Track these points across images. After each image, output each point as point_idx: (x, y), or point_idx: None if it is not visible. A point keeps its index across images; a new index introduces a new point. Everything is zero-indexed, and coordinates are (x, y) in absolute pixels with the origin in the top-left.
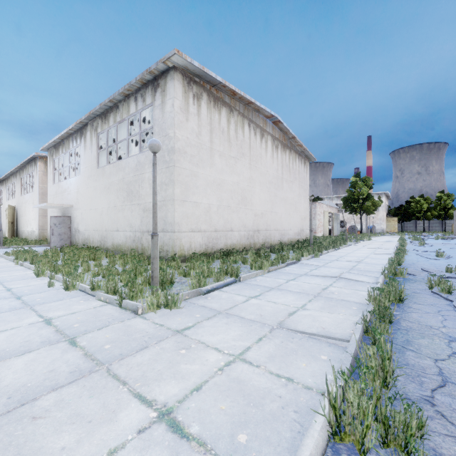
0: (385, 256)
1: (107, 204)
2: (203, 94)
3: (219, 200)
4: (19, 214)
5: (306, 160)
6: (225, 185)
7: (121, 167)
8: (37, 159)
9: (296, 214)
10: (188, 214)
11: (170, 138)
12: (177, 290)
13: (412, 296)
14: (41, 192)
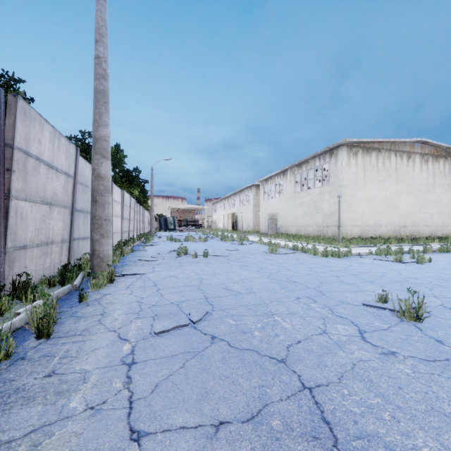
0: None
1: (301, 212)
2: (359, 150)
3: (370, 208)
4: (238, 217)
5: None
6: (374, 198)
7: (310, 193)
8: (252, 186)
9: None
10: (350, 217)
11: (340, 180)
12: None
13: None
14: (254, 205)
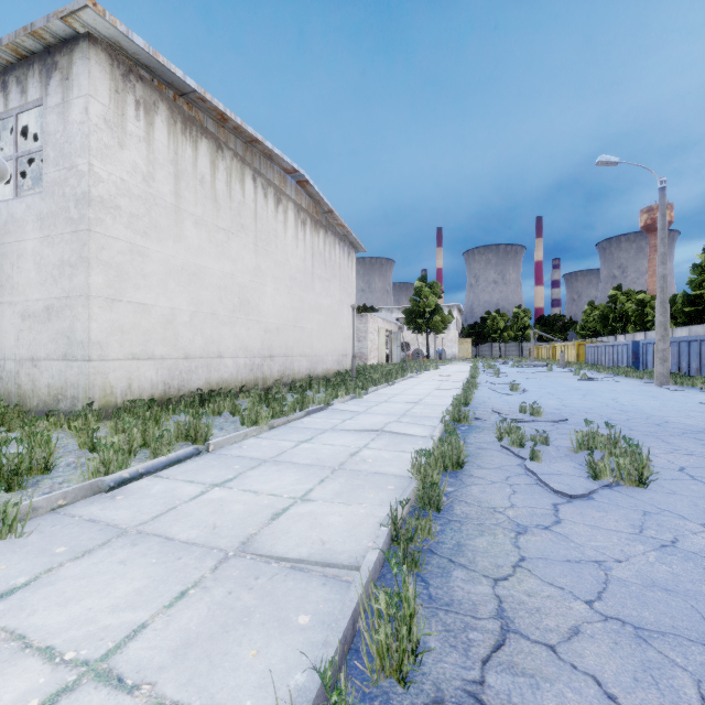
0: (452, 393)
1: None
2: (159, 104)
3: (195, 303)
4: None
5: (351, 249)
6: (207, 277)
7: None
8: None
9: (336, 330)
10: (124, 325)
11: (81, 174)
12: (52, 485)
13: (477, 455)
14: None
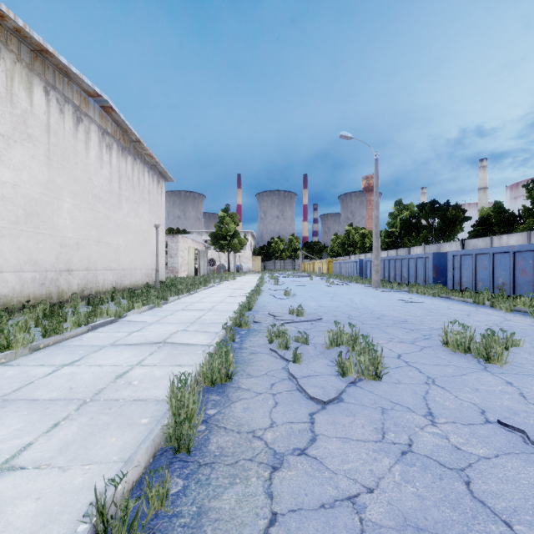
0: (241, 299)
1: None
2: None
3: None
4: None
5: (160, 178)
6: None
7: None
8: None
9: (145, 247)
10: None
11: None
12: None
13: (248, 362)
14: None
